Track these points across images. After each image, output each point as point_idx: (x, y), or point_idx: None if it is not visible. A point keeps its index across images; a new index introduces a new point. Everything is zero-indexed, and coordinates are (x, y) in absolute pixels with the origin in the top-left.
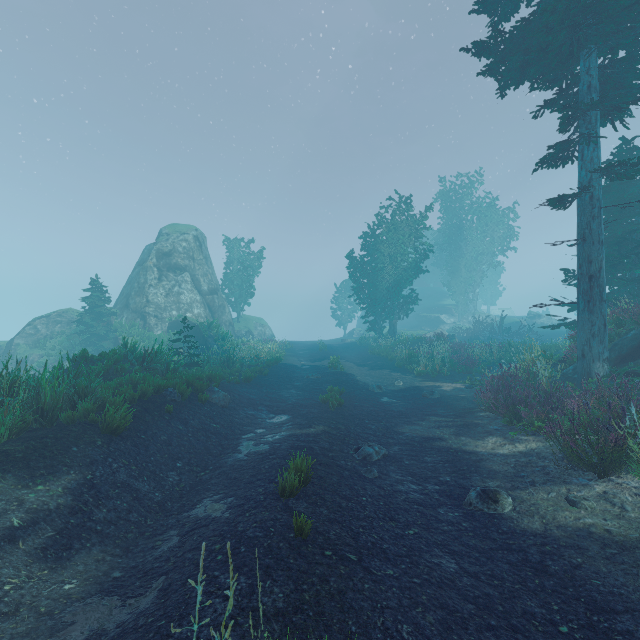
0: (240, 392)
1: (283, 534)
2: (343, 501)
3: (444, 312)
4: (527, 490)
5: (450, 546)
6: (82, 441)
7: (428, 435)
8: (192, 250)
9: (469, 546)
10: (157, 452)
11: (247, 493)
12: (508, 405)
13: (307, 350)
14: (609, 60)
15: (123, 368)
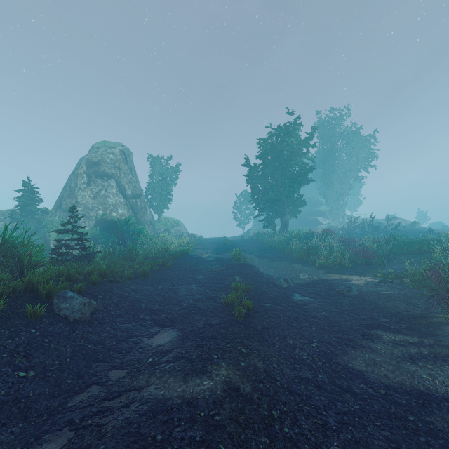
0: (125, 291)
1: None
2: None
3: (320, 215)
4: None
5: None
6: None
7: (413, 385)
8: (118, 161)
9: None
10: None
11: None
12: None
13: (213, 244)
14: None
15: None
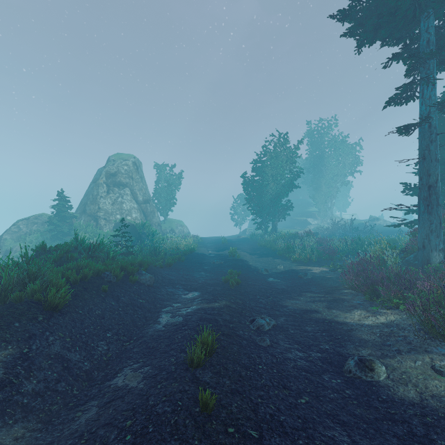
0: (163, 274)
1: (189, 409)
2: (243, 370)
3: (310, 216)
4: (396, 358)
5: (339, 416)
6: (25, 317)
7: (306, 308)
8: (131, 172)
9: (356, 415)
10: (91, 324)
11: (161, 363)
12: (368, 285)
13: (213, 243)
14: (443, 21)
15: (72, 256)
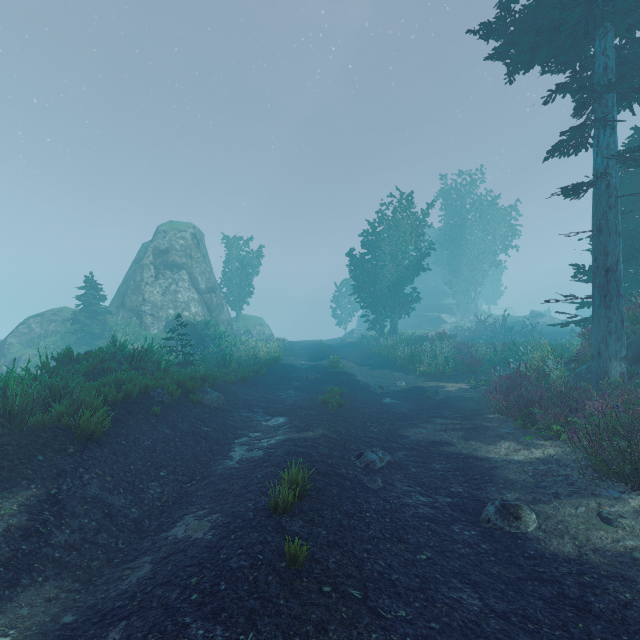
0: (235, 393)
1: (273, 564)
2: (344, 518)
3: (445, 311)
4: (551, 504)
5: (470, 575)
6: (51, 449)
7: (435, 439)
8: (190, 248)
9: (492, 575)
10: (138, 460)
11: (235, 508)
12: (520, 407)
13: (307, 349)
14: (626, 40)
15: (110, 367)
